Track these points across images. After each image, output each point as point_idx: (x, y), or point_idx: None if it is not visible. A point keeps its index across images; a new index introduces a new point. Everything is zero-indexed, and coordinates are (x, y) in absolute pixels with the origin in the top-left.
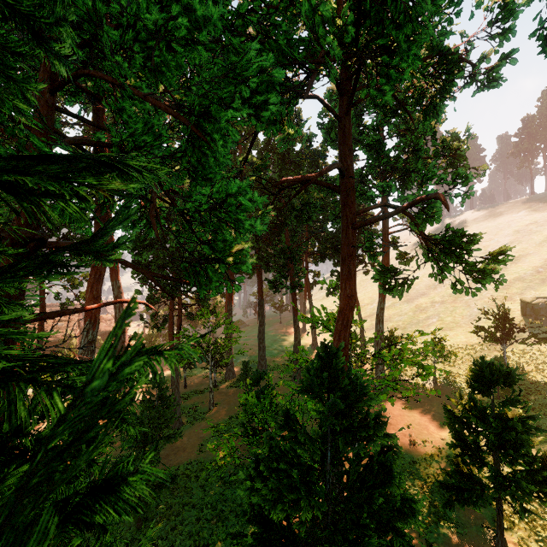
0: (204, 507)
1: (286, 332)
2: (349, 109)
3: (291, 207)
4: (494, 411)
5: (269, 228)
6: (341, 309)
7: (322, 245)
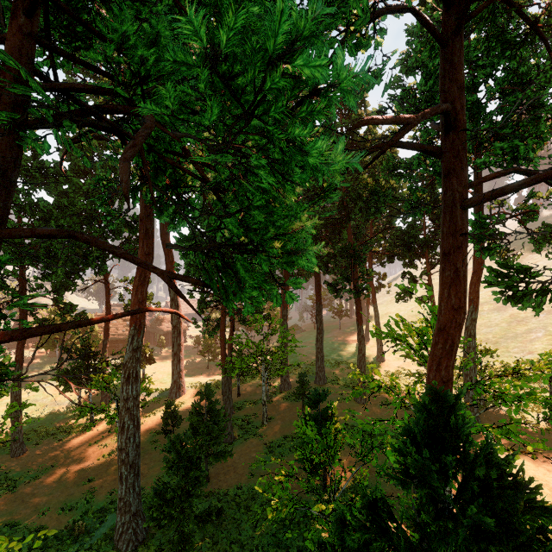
0: (254, 550)
1: (346, 340)
2: (462, 24)
3: (356, 197)
4: None
5: (329, 224)
6: (441, 327)
7: (391, 243)
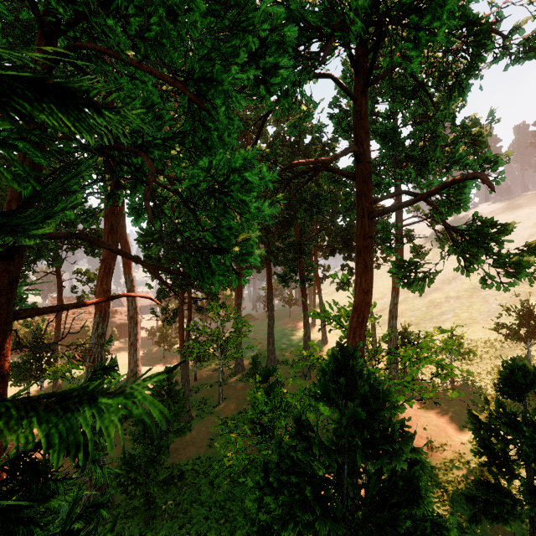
0: (212, 505)
1: (295, 327)
2: (366, 89)
3: (301, 200)
4: (527, 418)
5: (278, 222)
6: (356, 305)
7: (332, 239)
